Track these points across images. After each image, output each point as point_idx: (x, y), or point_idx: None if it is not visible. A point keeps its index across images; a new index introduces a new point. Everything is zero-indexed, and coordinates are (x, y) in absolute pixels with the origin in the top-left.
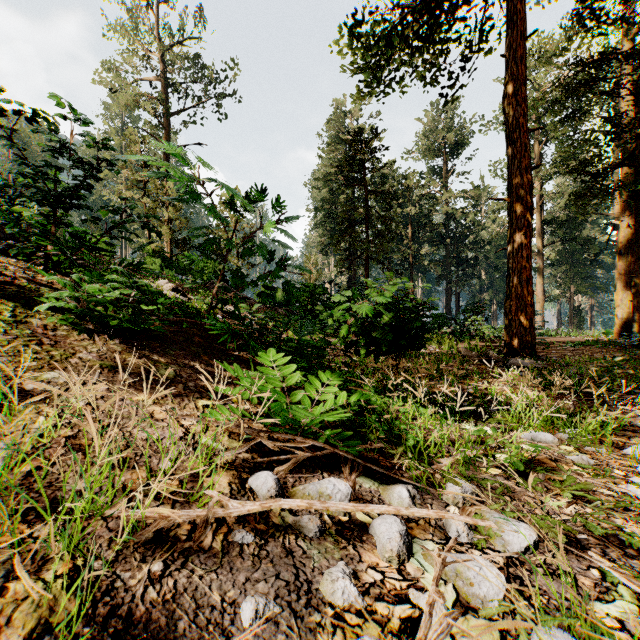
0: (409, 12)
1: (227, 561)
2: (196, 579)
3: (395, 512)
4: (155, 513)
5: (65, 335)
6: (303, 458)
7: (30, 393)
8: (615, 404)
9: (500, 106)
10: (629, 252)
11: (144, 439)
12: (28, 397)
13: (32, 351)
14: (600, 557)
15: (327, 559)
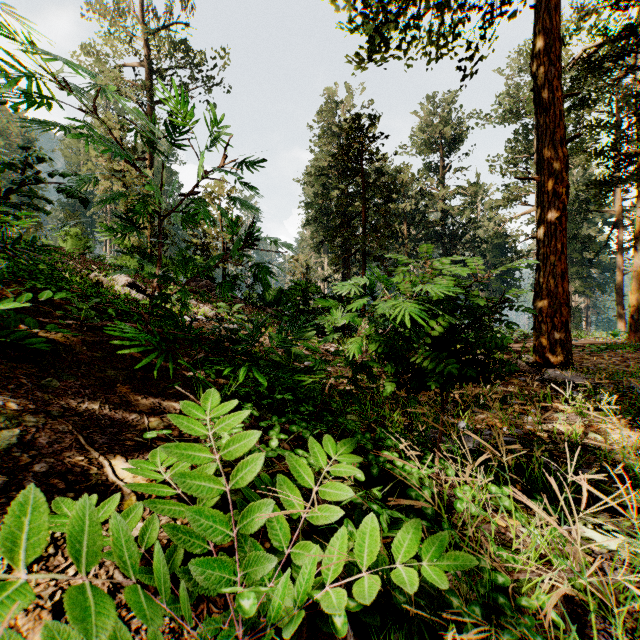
0: None
1: None
2: None
3: None
4: None
5: None
6: None
7: None
8: None
9: (500, 98)
10: None
11: None
12: None
13: None
14: None
15: None
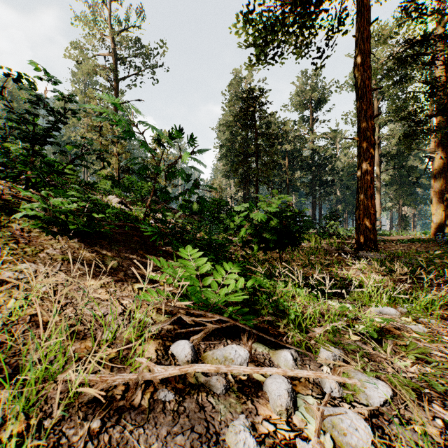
0: (287, 5)
1: (152, 416)
2: (127, 433)
3: (283, 373)
4: (96, 377)
5: (37, 236)
6: (212, 329)
7: (6, 280)
8: (437, 285)
9: (350, 74)
10: (441, 176)
11: (92, 315)
12: (4, 284)
13: (10, 248)
14: (442, 409)
15: (231, 413)
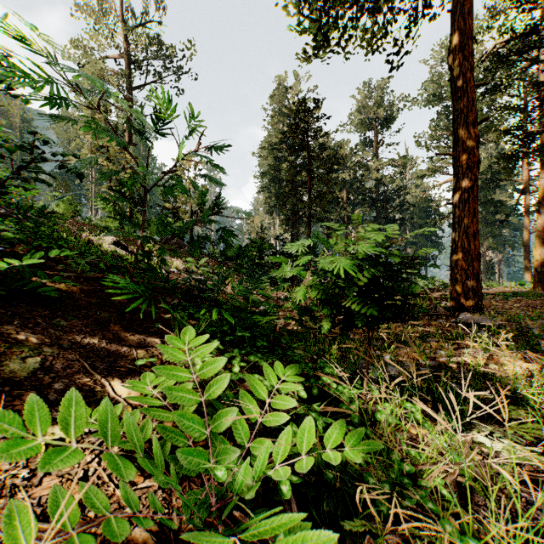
0: None
1: None
2: None
3: None
4: None
5: None
6: None
7: None
8: None
9: (425, 84)
10: None
11: None
12: None
13: None
14: None
15: None
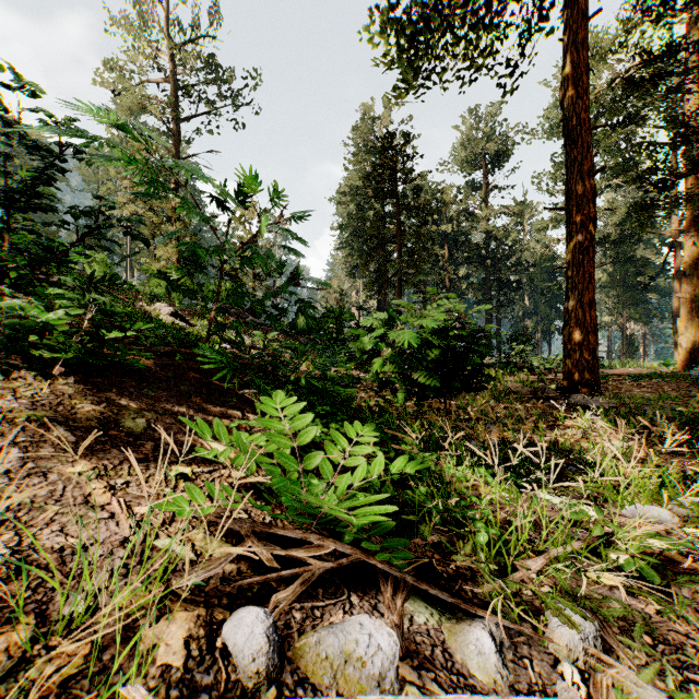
0: None
1: None
2: None
3: None
4: None
5: None
6: (319, 572)
7: None
8: None
9: (546, 112)
10: (694, 273)
11: (56, 549)
12: None
13: None
14: None
15: None
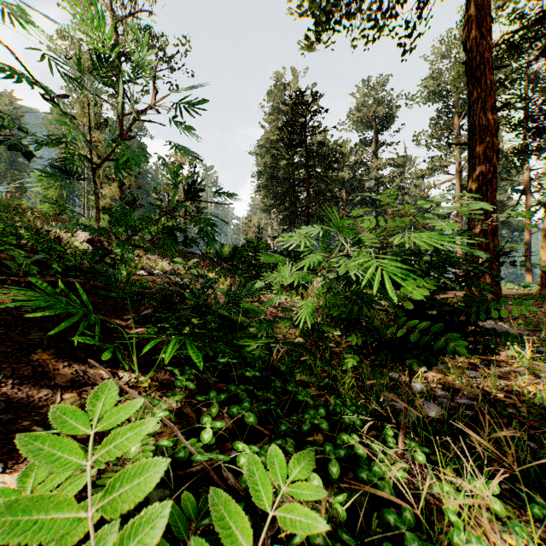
0: None
1: None
2: None
3: None
4: None
5: None
6: None
7: None
8: None
9: (425, 82)
10: None
11: None
12: None
13: None
14: None
15: None
